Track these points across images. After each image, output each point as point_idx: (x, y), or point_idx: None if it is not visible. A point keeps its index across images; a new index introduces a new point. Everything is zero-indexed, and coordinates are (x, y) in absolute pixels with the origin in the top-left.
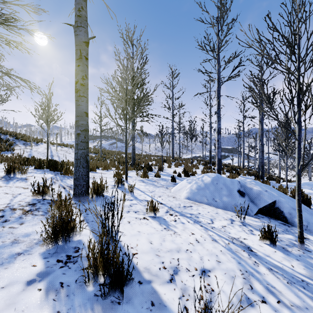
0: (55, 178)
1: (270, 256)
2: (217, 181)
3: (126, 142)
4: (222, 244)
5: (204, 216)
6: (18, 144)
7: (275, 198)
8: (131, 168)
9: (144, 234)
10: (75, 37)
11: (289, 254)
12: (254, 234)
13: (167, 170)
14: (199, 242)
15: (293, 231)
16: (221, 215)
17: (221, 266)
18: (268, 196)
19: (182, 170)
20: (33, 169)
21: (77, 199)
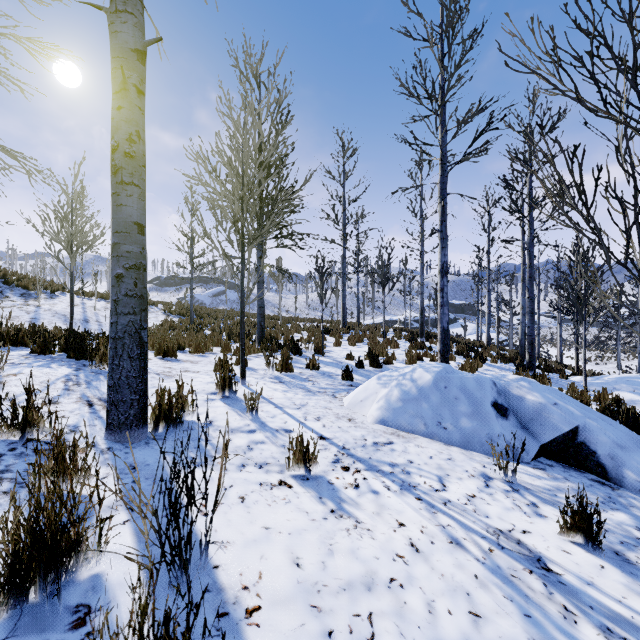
0: (74, 379)
1: (595, 582)
2: (446, 381)
3: (242, 294)
4: (476, 555)
5: (422, 471)
6: (10, 294)
7: (577, 422)
8: (256, 350)
9: (280, 535)
10: (110, 39)
11: (636, 571)
12: (542, 516)
13: (333, 353)
14: (420, 552)
15: (624, 501)
16: (461, 464)
17: (485, 631)
18: (561, 416)
19: (364, 353)
20: (27, 355)
21: (116, 438)
